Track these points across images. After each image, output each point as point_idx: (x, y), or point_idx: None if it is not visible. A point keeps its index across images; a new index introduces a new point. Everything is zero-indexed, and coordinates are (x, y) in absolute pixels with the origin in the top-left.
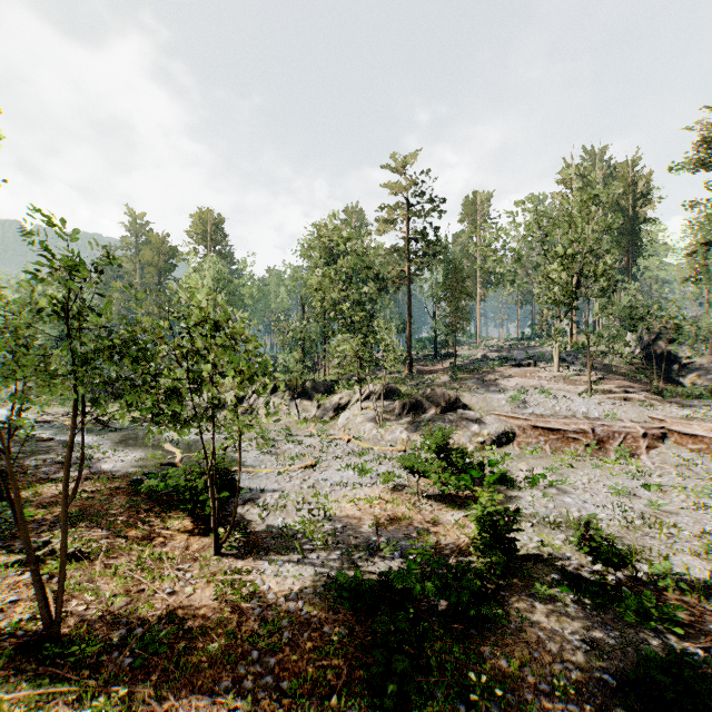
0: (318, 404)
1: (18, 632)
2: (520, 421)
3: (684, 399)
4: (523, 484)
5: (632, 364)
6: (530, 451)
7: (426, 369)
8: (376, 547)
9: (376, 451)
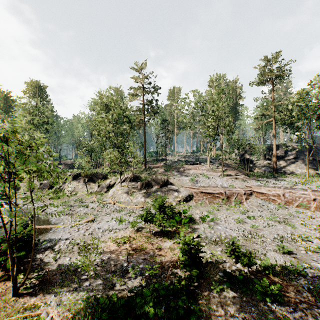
0: (98, 184)
1: None
2: (195, 189)
3: (256, 178)
4: (199, 221)
5: (236, 163)
6: (200, 203)
7: (153, 166)
8: (126, 271)
9: (128, 208)
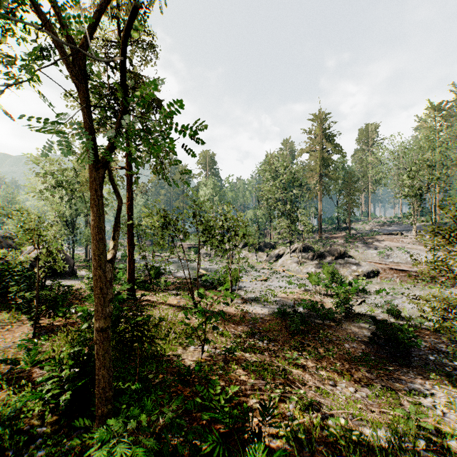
0: (267, 254)
1: (185, 306)
2: (382, 265)
3: None
4: (373, 293)
5: None
6: (385, 280)
7: (331, 236)
8: (293, 306)
9: (297, 276)
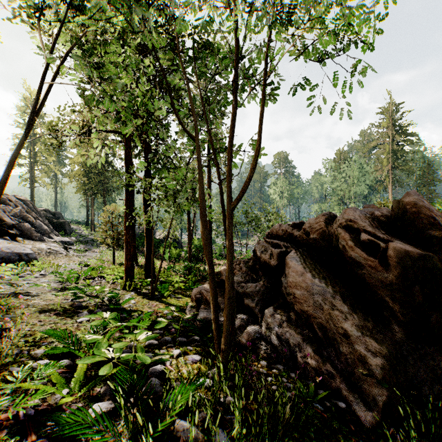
0: None
1: None
2: None
3: None
4: None
5: None
6: None
7: None
8: None
9: None
